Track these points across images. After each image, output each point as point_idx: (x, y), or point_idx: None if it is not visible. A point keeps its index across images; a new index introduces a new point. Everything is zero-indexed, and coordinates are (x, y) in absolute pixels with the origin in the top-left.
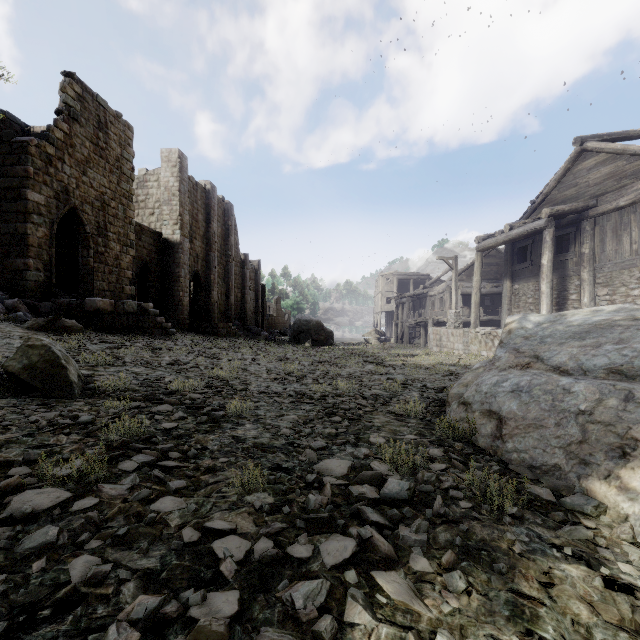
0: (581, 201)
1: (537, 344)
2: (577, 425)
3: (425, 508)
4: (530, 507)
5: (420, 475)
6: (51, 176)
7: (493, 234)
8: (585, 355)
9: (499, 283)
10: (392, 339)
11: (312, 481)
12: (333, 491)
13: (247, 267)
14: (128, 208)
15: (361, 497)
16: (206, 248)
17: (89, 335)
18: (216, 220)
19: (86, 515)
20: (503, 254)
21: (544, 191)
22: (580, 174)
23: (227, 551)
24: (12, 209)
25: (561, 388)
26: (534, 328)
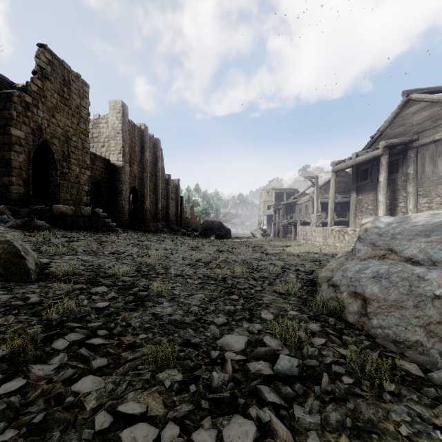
0: (407, 136)
1: (389, 240)
2: (434, 308)
3: (313, 384)
4: (403, 382)
5: (305, 350)
6: (29, 118)
7: (344, 160)
8: (432, 249)
9: (347, 195)
10: (271, 234)
11: (215, 357)
12: (233, 366)
13: (170, 184)
14: (85, 142)
15: (258, 374)
16: (141, 170)
17: (55, 232)
18: (148, 151)
19: (8, 400)
20: (349, 175)
21: (380, 129)
22: (406, 117)
23: (134, 441)
24: (0, 141)
25: (416, 276)
26: (385, 227)
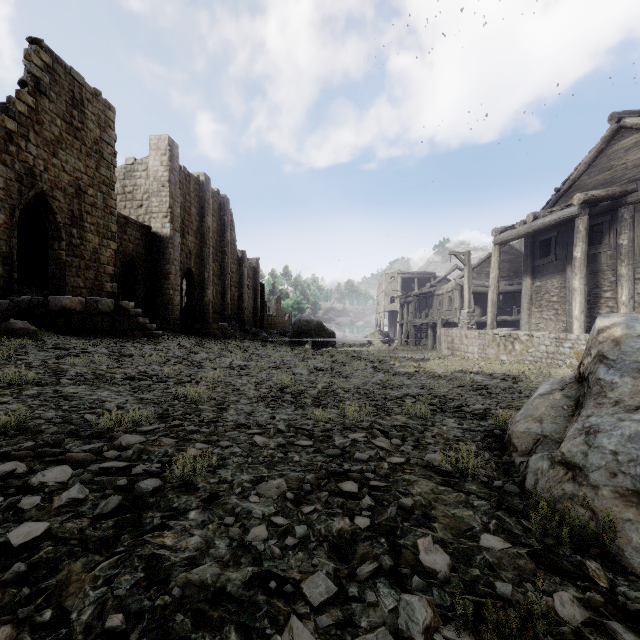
0: (617, 186)
1: None
2: None
3: None
4: None
5: None
6: (12, 155)
7: (513, 225)
8: None
9: (512, 281)
10: (396, 340)
11: None
12: None
13: (245, 265)
14: (109, 197)
15: None
16: (200, 244)
17: (46, 339)
18: (211, 214)
19: None
20: (516, 250)
21: (572, 176)
22: (616, 155)
23: None
24: None
25: None
26: None
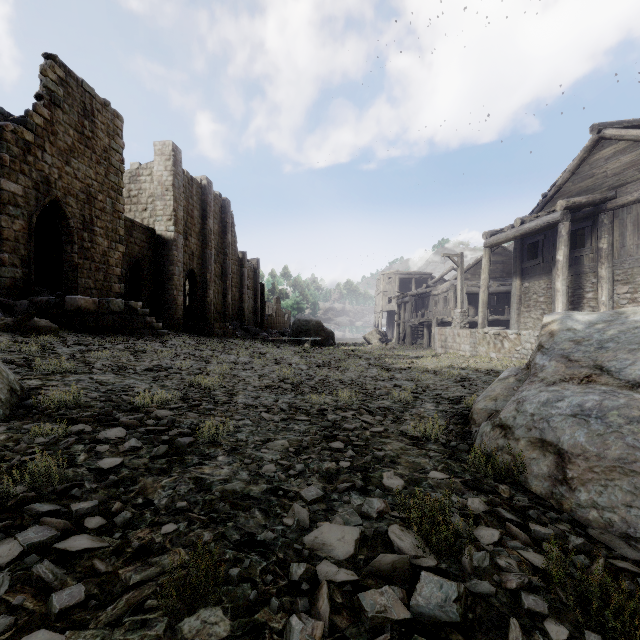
0: (598, 193)
1: (595, 350)
2: None
3: None
4: None
5: (467, 558)
6: (30, 165)
7: (502, 229)
8: None
9: (505, 282)
10: (394, 339)
11: (299, 578)
12: (333, 598)
13: (245, 266)
14: (117, 202)
15: (380, 619)
16: (202, 245)
17: (66, 336)
18: (212, 217)
19: None
20: (509, 252)
21: (557, 183)
22: (597, 164)
23: None
24: None
25: None
26: (585, 329)
